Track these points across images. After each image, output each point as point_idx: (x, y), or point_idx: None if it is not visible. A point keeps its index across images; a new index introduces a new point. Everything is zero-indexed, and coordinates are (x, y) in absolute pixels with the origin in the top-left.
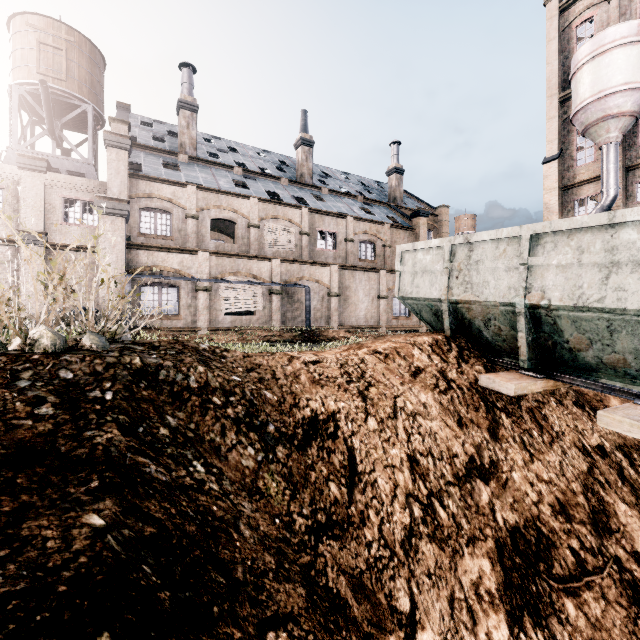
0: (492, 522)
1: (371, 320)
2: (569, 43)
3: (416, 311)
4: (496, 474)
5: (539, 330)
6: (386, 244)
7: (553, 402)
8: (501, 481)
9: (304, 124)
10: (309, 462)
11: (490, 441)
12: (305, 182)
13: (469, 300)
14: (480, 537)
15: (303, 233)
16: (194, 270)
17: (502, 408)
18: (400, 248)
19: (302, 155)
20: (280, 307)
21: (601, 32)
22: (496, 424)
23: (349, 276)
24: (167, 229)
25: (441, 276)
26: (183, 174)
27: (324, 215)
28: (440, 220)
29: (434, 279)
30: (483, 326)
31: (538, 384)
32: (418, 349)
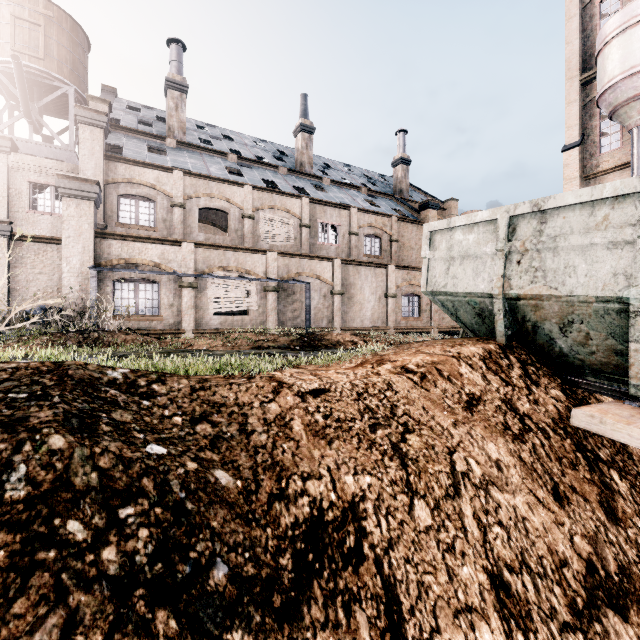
0: None
1: (378, 321)
2: (591, 20)
3: (450, 310)
4: (634, 594)
5: None
6: (393, 238)
7: None
8: None
9: (304, 109)
10: None
11: (609, 526)
12: (305, 172)
13: (540, 294)
14: None
15: (303, 225)
16: (177, 264)
17: (609, 461)
18: (429, 227)
19: (302, 142)
20: (276, 306)
21: (633, 1)
22: (609, 492)
23: (354, 272)
24: (150, 219)
25: (492, 261)
26: (169, 159)
27: (326, 206)
28: (449, 214)
29: (481, 266)
30: (558, 332)
31: None
32: (466, 365)
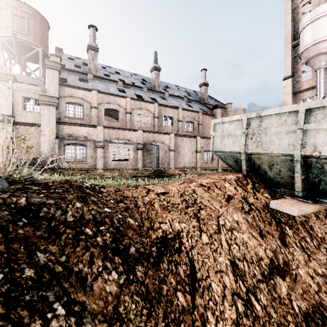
0: (291, 310)
1: (192, 164)
2: (297, 15)
3: (223, 159)
4: (289, 271)
5: (309, 172)
6: (199, 123)
7: (313, 217)
8: (292, 276)
9: (155, 59)
10: (162, 276)
11: (281, 247)
12: (156, 90)
13: (260, 152)
14: (284, 323)
15: (155, 117)
16: (95, 136)
17: (285, 222)
18: (213, 121)
19: (154, 75)
20: (142, 157)
21: (317, 7)
22: (283, 234)
23: (180, 140)
24: (81, 114)
25: (240, 138)
26: (90, 84)
27: (166, 107)
28: (227, 111)
29: (236, 140)
30: (268, 169)
31: (311, 207)
32: (228, 183)
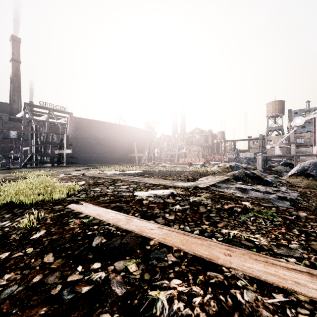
0: None
1: None
2: None
3: None
4: None
5: None
6: None
7: None
8: None
9: None
10: None
11: None
12: None
13: None
14: None
15: None
16: (308, 150)
17: None
18: None
19: None
20: None
21: None
22: None
23: None
24: (302, 141)
25: None
26: (306, 129)
27: None
28: None
29: None
30: None
31: None
32: None
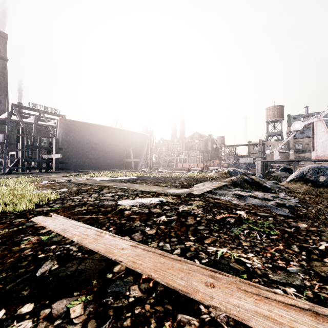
0: None
1: None
2: None
3: None
4: None
5: None
6: None
7: None
8: None
9: None
10: None
11: None
12: None
13: None
14: None
15: None
16: (307, 156)
17: None
18: None
19: None
20: None
21: None
22: None
23: None
24: (301, 147)
25: None
26: (305, 134)
27: None
28: None
29: None
30: None
31: None
32: None
